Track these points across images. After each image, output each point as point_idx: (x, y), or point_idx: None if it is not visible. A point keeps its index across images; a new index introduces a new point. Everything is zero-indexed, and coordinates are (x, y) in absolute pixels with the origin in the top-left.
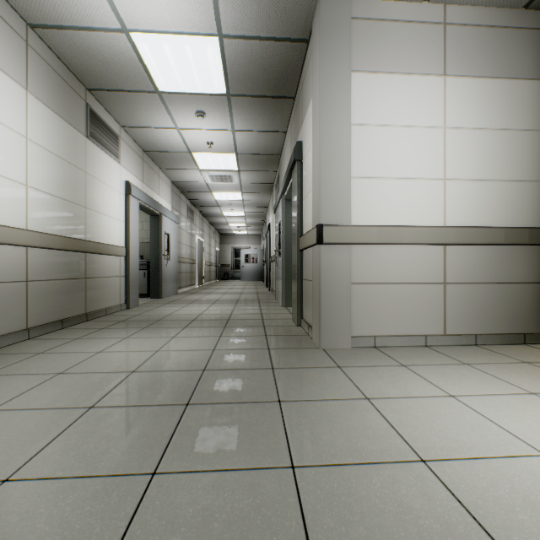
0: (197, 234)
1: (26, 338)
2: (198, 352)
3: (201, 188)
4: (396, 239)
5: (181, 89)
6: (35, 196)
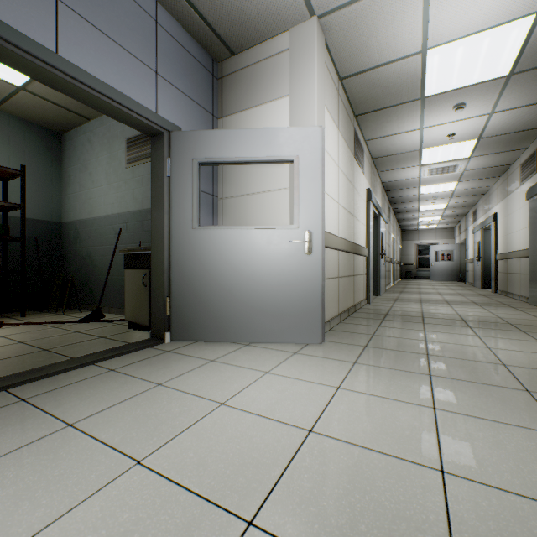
0: (390, 233)
1: (339, 321)
2: None
3: (409, 184)
4: None
5: (450, 87)
6: (340, 211)
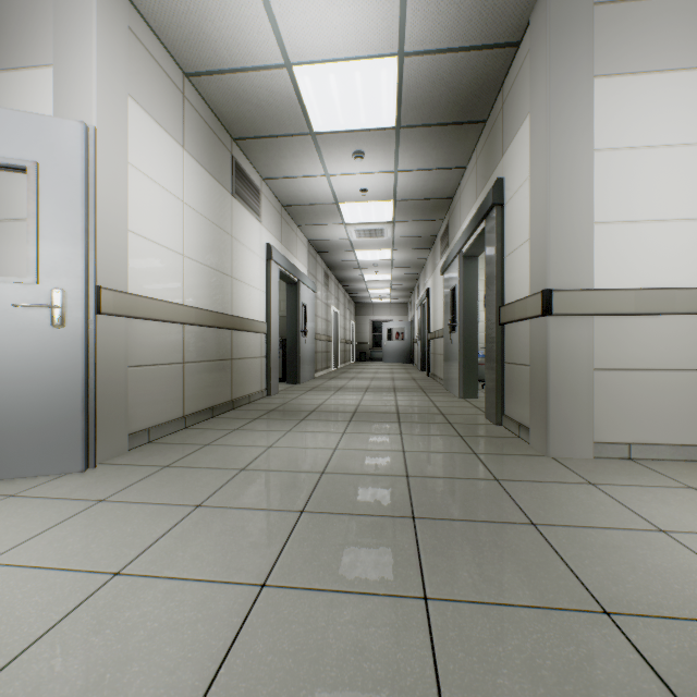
0: (332, 305)
1: (183, 427)
2: (386, 453)
3: (342, 247)
4: (665, 307)
5: (340, 127)
6: (190, 266)
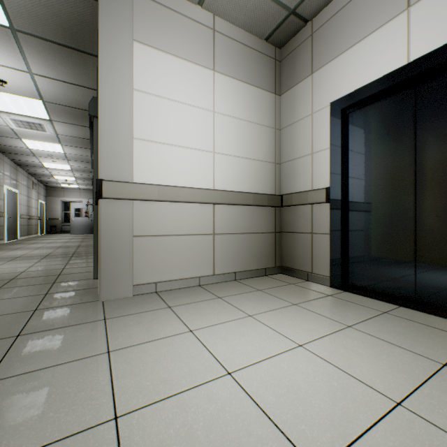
0: (6, 184)
1: None
2: None
3: (4, 132)
4: (175, 197)
5: None
6: None
